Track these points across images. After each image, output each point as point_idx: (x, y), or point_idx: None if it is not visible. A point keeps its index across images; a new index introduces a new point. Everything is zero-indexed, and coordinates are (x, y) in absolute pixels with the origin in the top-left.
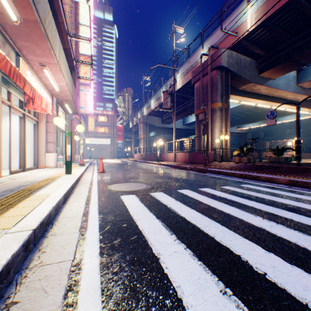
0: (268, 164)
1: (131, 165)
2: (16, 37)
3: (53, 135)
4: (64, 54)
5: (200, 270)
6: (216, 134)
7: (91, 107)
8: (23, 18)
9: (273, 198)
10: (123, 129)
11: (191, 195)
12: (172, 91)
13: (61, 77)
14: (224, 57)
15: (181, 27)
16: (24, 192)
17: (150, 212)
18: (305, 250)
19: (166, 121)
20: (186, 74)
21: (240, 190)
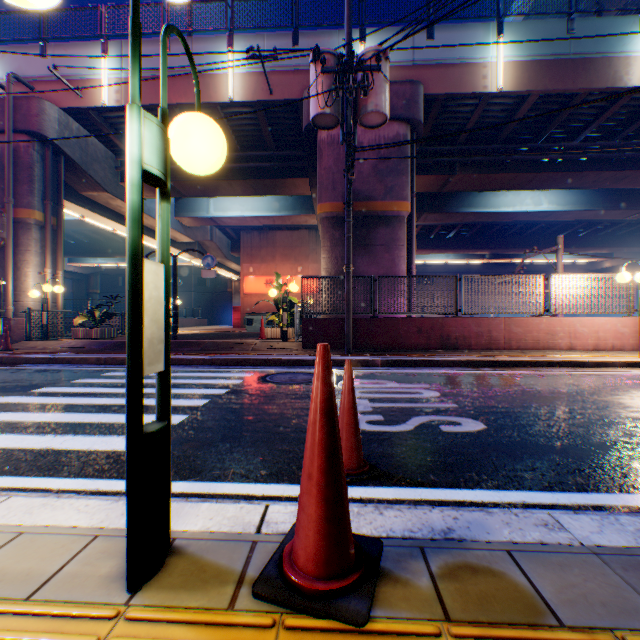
0: None
1: None
2: None
3: None
4: None
5: (102, 438)
6: (33, 278)
7: None
8: None
9: (150, 380)
10: None
11: (28, 401)
12: None
13: None
14: (54, 120)
15: None
16: None
17: None
18: (176, 406)
19: None
20: None
21: (107, 380)
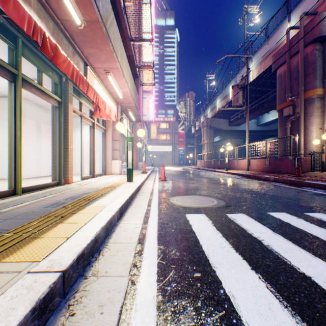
0: None
1: (194, 174)
2: (83, 45)
3: (118, 143)
4: (126, 58)
5: None
6: (314, 133)
7: (153, 114)
8: (86, 21)
9: None
10: (184, 136)
11: (297, 225)
12: (244, 84)
13: (124, 82)
14: None
15: (254, 6)
16: (82, 202)
17: (235, 252)
18: None
19: (235, 122)
20: (263, 61)
21: None
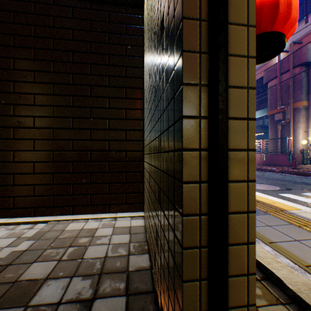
0: None
1: None
2: None
3: None
4: None
5: None
6: (300, 135)
7: None
8: None
9: None
10: None
11: None
12: None
13: None
14: None
15: None
16: None
17: None
18: None
19: None
20: None
21: None
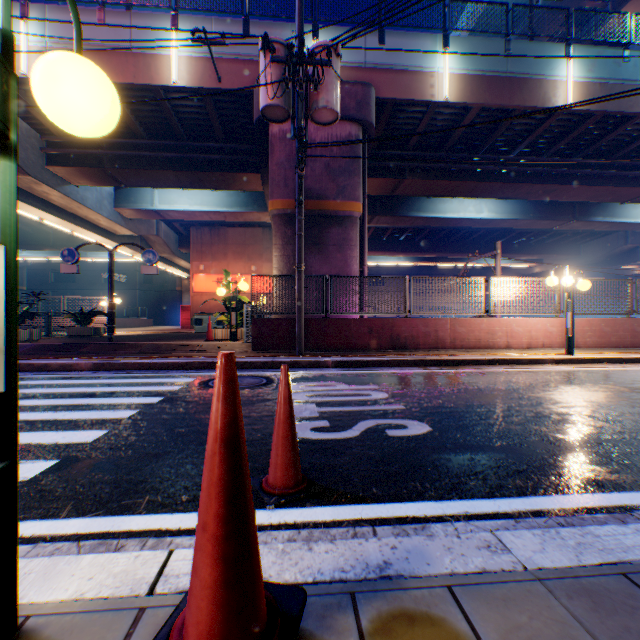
0: (69, 340)
1: None
2: None
3: None
4: None
5: None
6: None
7: None
8: None
9: (72, 389)
10: None
11: None
12: None
13: None
14: None
15: None
16: None
17: None
18: (95, 420)
19: None
20: None
21: None
